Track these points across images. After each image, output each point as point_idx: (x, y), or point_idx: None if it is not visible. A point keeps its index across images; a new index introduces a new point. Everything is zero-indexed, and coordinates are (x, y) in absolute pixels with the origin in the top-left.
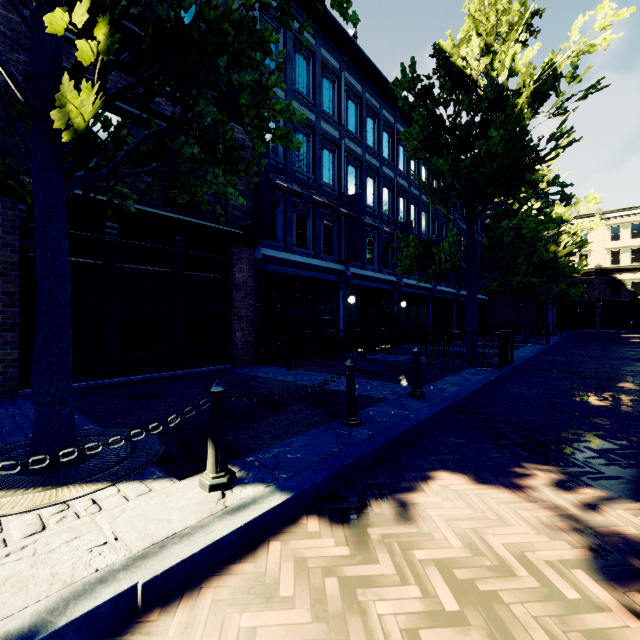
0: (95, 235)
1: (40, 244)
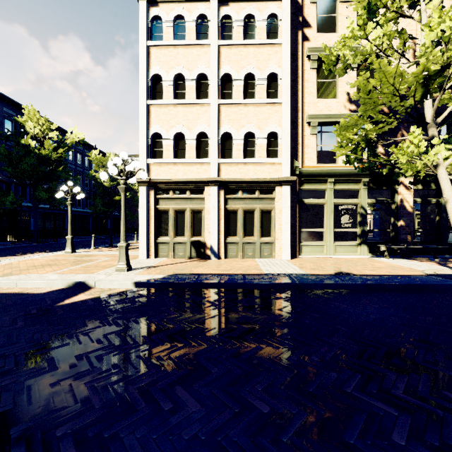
0: None
1: None
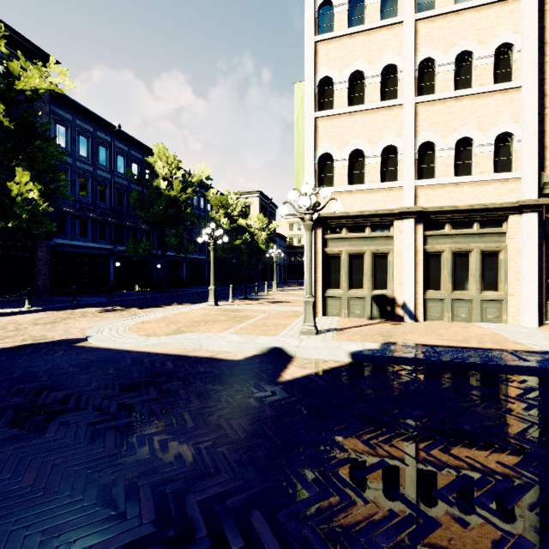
0: None
1: None
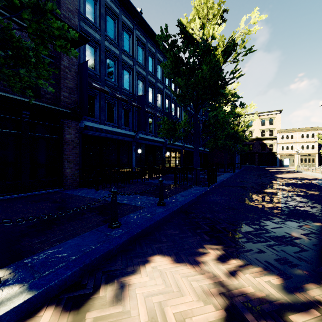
0: None
1: None
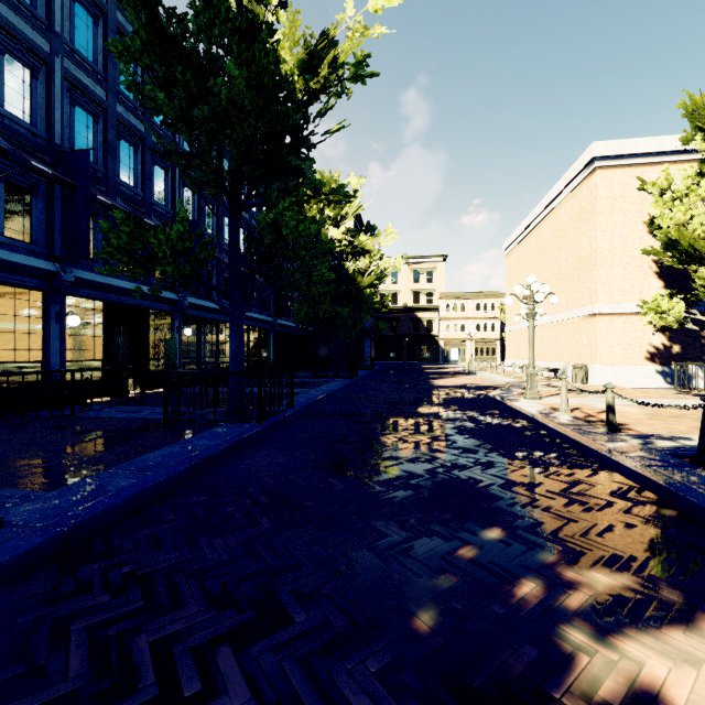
0: None
1: None
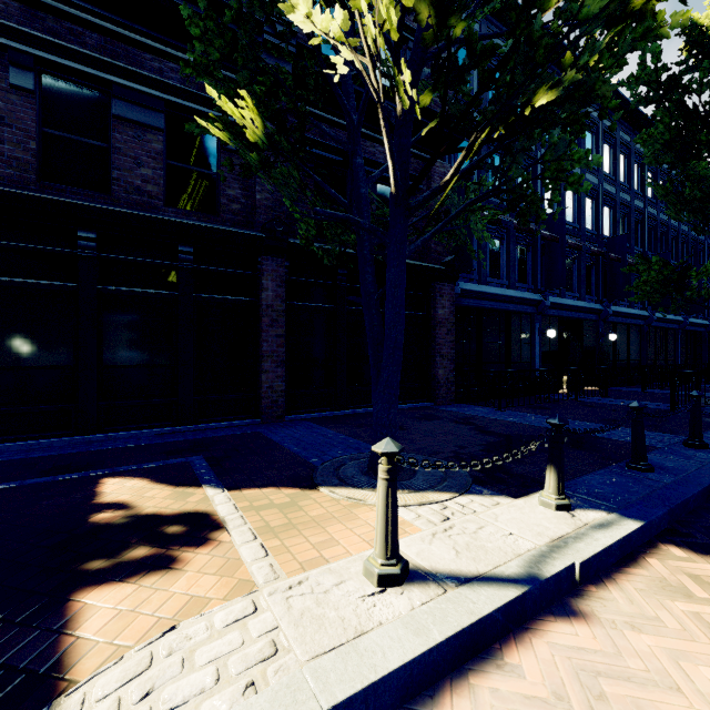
0: (330, 282)
1: (392, 301)
